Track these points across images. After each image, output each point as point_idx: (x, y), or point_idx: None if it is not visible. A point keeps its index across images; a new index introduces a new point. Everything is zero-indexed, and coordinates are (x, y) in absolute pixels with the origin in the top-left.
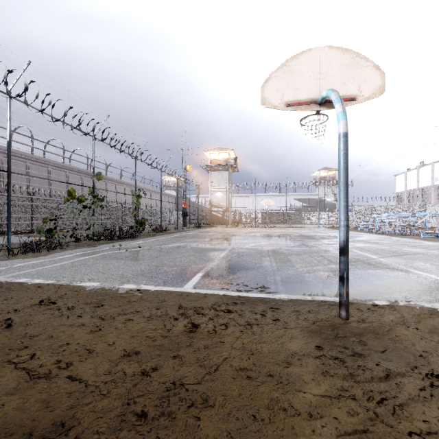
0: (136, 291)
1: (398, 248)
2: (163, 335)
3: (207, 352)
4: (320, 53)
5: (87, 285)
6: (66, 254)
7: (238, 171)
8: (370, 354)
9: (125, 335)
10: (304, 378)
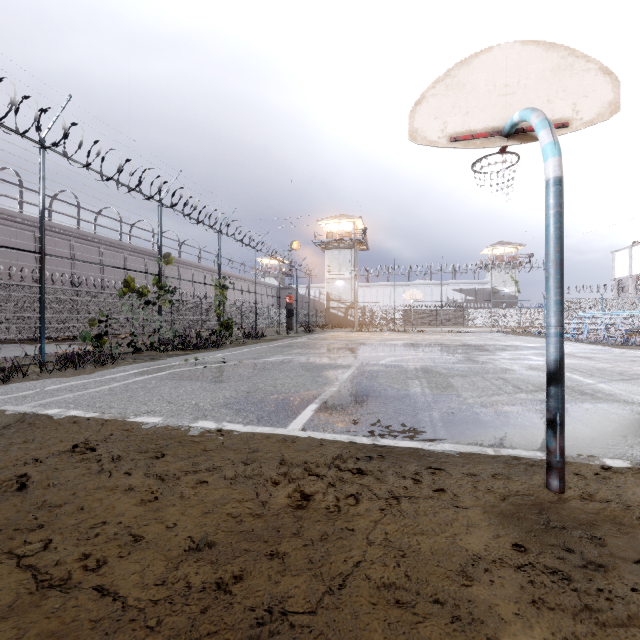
0: (216, 433)
1: (627, 367)
2: (254, 513)
3: (326, 547)
4: (507, 54)
5: (144, 421)
6: (119, 372)
7: (368, 248)
8: (617, 567)
9: (193, 510)
10: (501, 611)
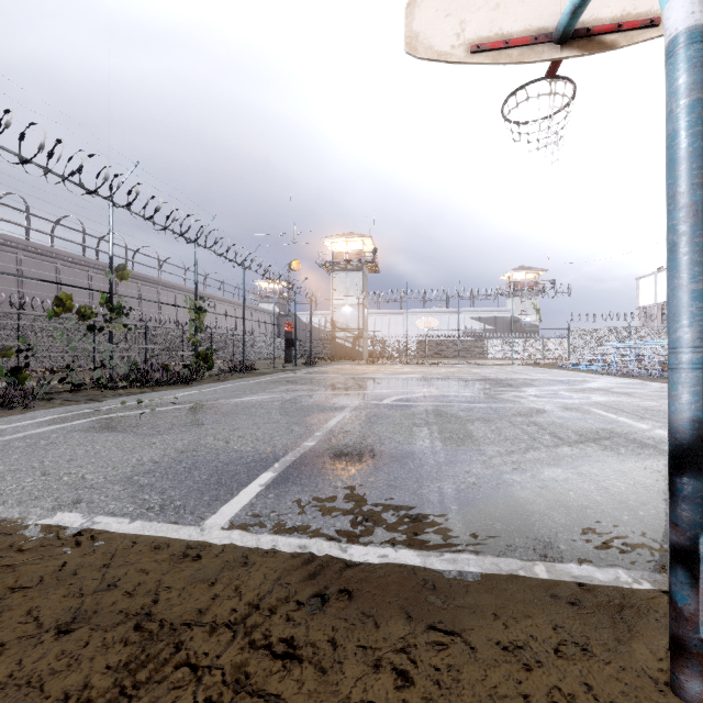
0: (68, 541)
1: None
2: None
3: None
4: None
5: None
6: (21, 420)
7: (379, 271)
8: None
9: None
10: None
